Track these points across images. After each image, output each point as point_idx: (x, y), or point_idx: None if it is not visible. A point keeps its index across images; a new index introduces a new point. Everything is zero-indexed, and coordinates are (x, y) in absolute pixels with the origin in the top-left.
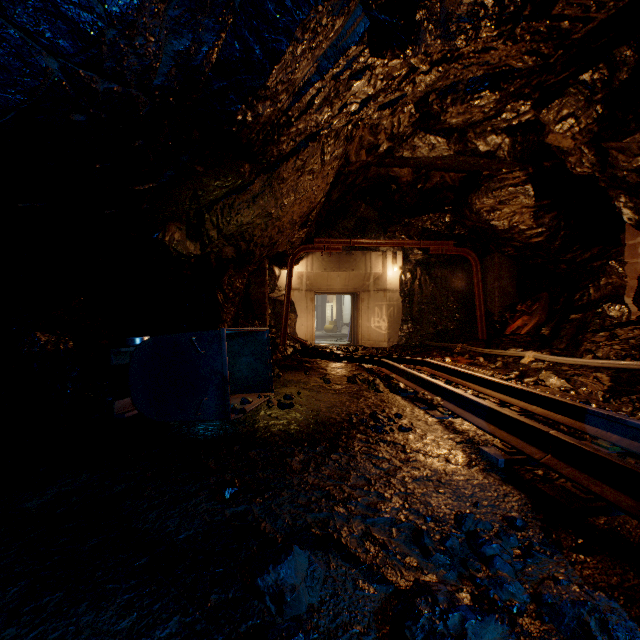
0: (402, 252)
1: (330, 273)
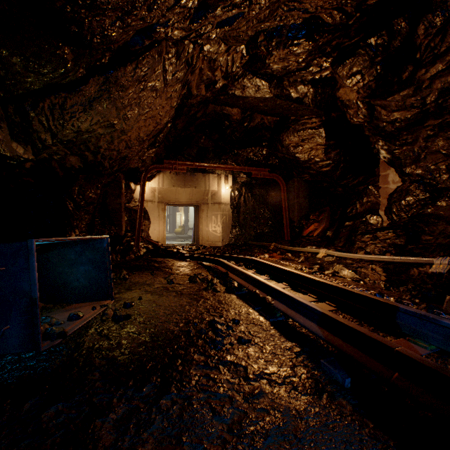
0: (232, 175)
1: (178, 189)
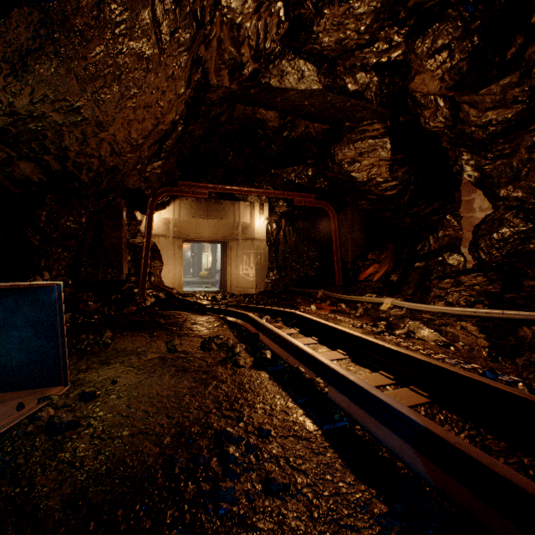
0: (269, 204)
1: (199, 220)
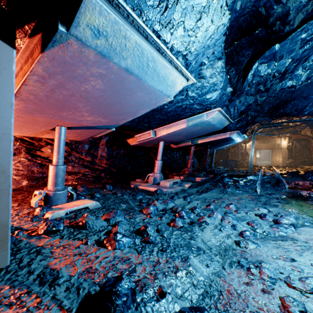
0: None
1: (260, 144)
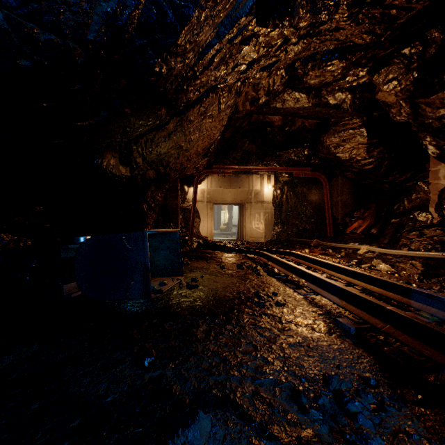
0: (274, 175)
1: (224, 190)
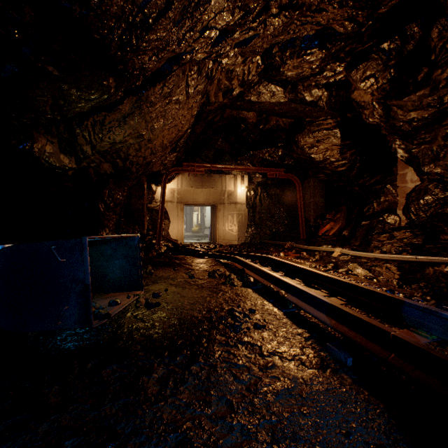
0: (248, 176)
1: (195, 190)
